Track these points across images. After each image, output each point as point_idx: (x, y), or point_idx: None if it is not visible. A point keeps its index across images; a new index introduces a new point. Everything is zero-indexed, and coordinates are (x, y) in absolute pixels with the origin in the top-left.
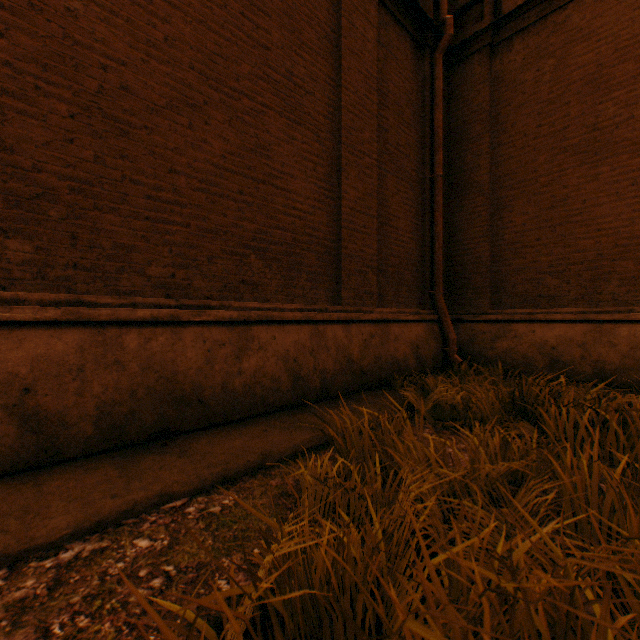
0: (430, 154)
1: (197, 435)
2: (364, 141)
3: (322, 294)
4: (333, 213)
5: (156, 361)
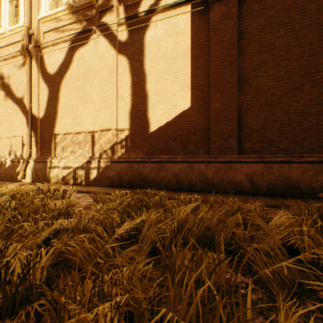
0: None
1: (297, 198)
2: None
3: None
4: None
5: (282, 173)
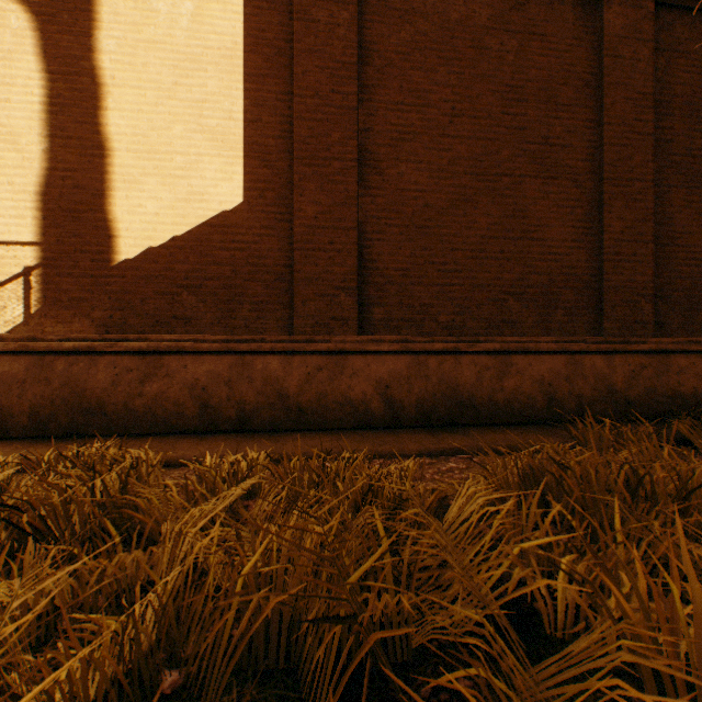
0: None
1: (471, 428)
2: (633, 167)
3: (580, 326)
4: (593, 248)
5: (445, 377)
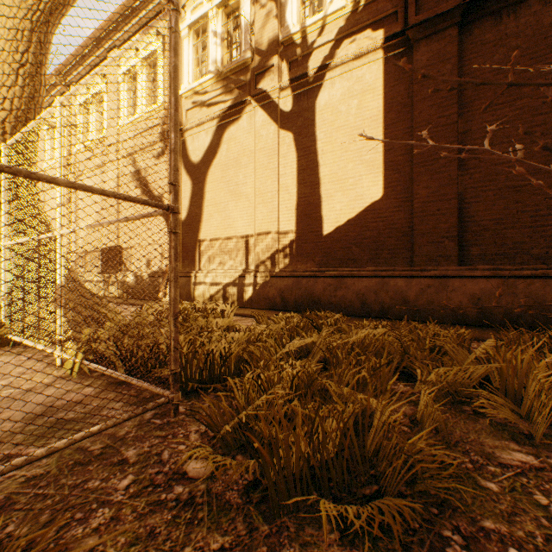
0: None
1: None
2: None
3: None
4: None
5: (532, 294)
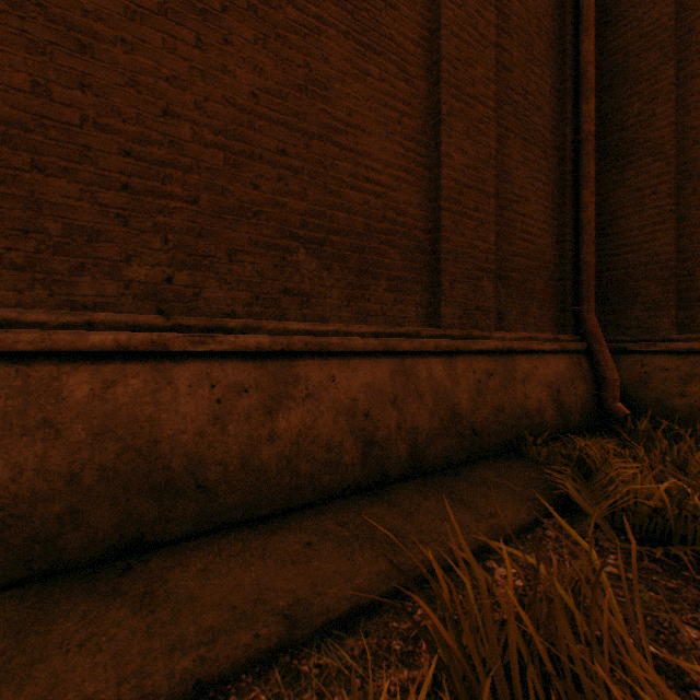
0: (573, 106)
1: (190, 548)
2: (475, 80)
3: (411, 311)
4: (428, 189)
5: (121, 421)
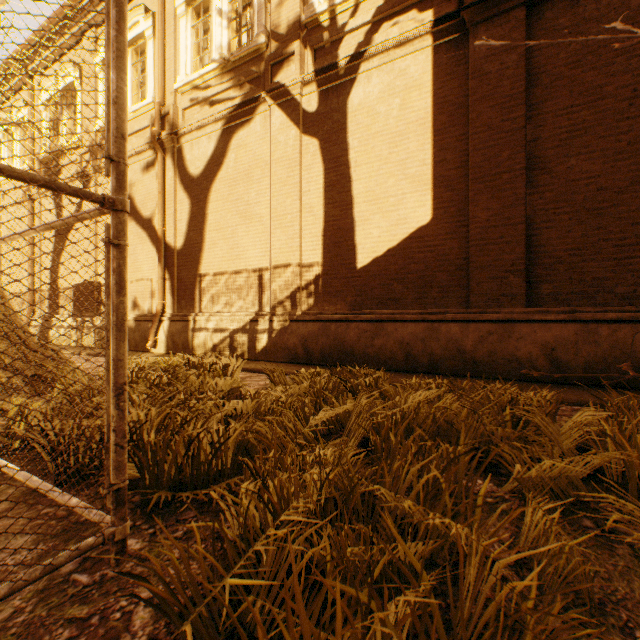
0: None
1: None
2: None
3: None
4: None
5: (619, 343)
